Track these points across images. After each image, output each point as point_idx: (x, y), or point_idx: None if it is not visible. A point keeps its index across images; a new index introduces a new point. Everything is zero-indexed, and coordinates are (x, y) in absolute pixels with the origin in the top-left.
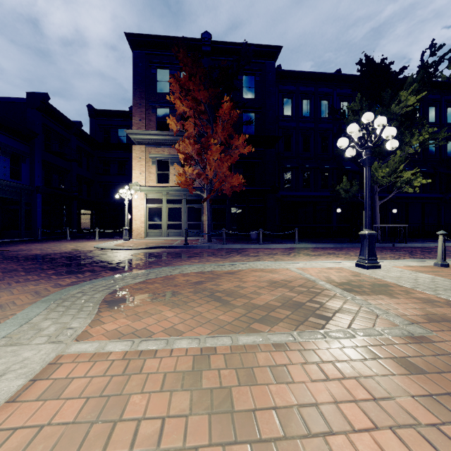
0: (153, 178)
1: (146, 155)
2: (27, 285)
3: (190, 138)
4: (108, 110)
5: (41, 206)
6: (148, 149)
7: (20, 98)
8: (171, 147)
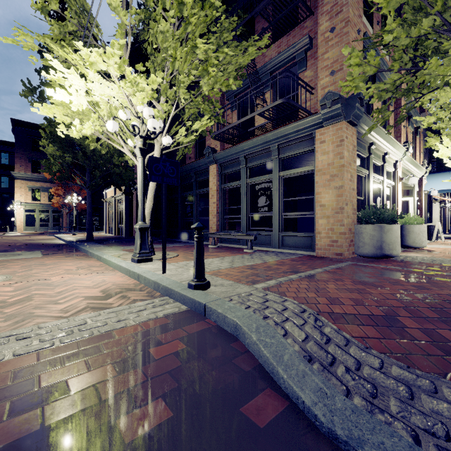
0: (29, 198)
1: (25, 185)
2: (34, 236)
3: (60, 186)
4: None
5: None
6: (26, 182)
7: None
8: (42, 182)
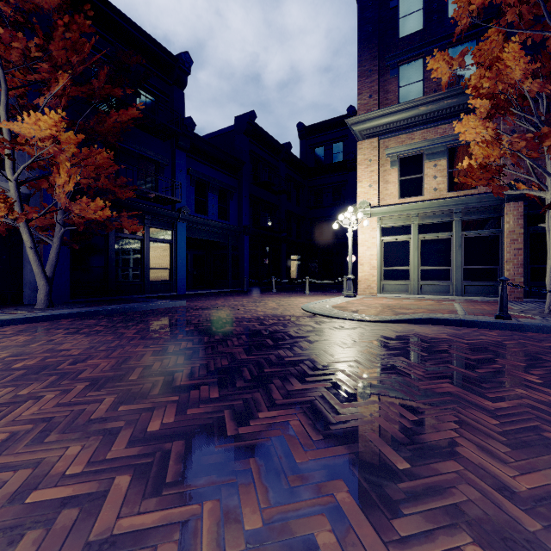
0: (392, 191)
1: (380, 153)
2: None
3: None
4: (320, 122)
5: (248, 250)
6: (383, 142)
7: (229, 126)
8: (428, 127)
